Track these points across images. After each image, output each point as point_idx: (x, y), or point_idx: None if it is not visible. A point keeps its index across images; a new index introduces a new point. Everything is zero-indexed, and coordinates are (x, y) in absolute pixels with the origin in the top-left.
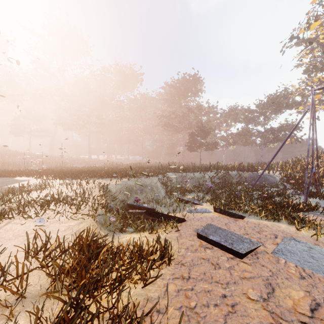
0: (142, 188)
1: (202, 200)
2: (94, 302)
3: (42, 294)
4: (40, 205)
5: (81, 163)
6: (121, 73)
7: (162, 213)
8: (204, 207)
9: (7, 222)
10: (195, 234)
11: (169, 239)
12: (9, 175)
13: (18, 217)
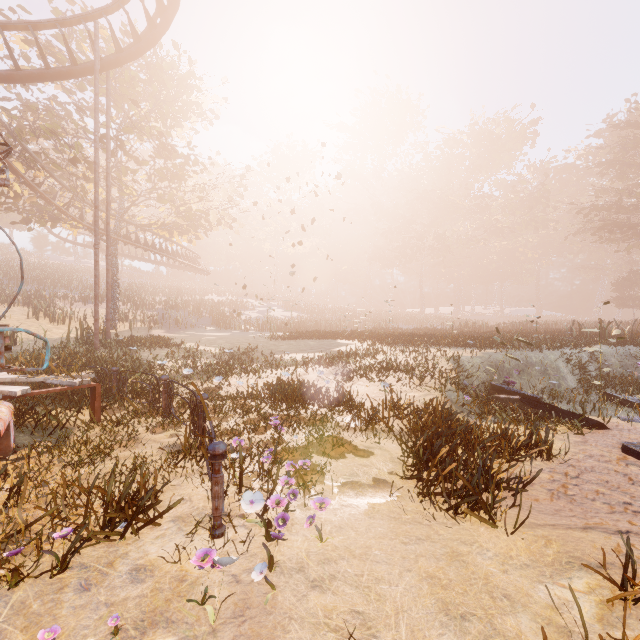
0: (522, 368)
1: None
2: (452, 440)
3: (408, 429)
4: (380, 370)
5: (409, 323)
6: (484, 138)
7: (553, 406)
8: None
9: (353, 383)
10: (617, 447)
11: (559, 441)
12: (331, 337)
13: (361, 380)
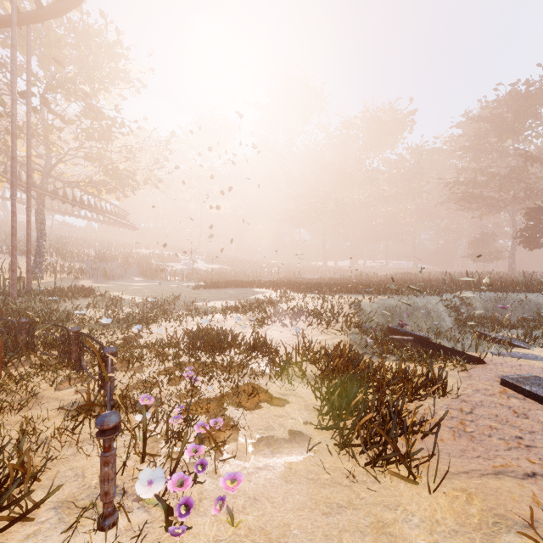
0: (410, 311)
1: (536, 342)
2: (363, 384)
3: (320, 374)
4: (292, 316)
5: (314, 274)
6: (374, 123)
7: (441, 345)
8: (535, 353)
9: (268, 328)
10: (497, 380)
11: (449, 377)
12: (248, 286)
13: (275, 325)
